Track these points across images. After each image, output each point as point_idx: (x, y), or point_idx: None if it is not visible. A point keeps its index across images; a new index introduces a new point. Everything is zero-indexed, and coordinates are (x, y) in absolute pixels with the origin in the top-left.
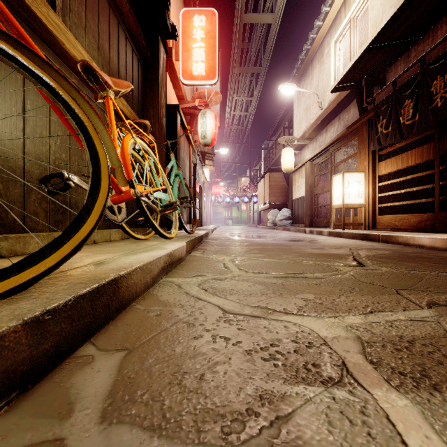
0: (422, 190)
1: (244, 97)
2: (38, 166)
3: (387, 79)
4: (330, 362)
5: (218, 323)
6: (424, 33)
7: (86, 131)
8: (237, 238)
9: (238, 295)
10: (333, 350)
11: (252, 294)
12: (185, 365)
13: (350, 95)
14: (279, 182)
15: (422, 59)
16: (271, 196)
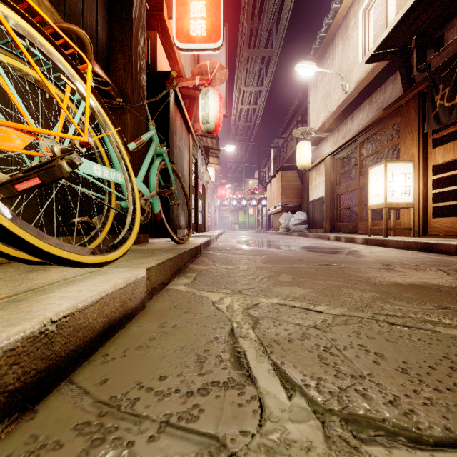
0: None
1: (252, 86)
2: None
3: (445, 39)
4: None
5: None
6: None
7: None
8: (248, 248)
9: None
10: None
11: None
12: None
13: (386, 69)
14: (293, 182)
15: None
16: (283, 198)
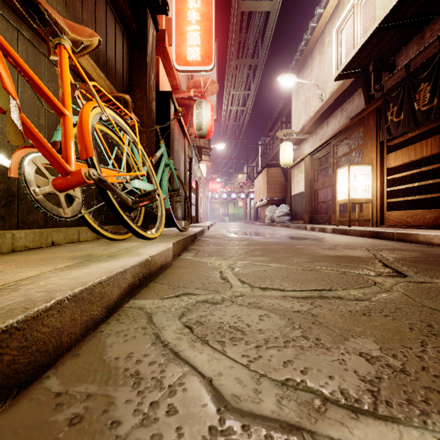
0: (433, 184)
1: (241, 91)
2: None
3: (396, 64)
4: None
5: None
6: None
7: None
8: (235, 236)
9: (245, 344)
10: None
11: (269, 340)
12: None
13: (354, 84)
14: (277, 178)
15: None
16: (269, 192)
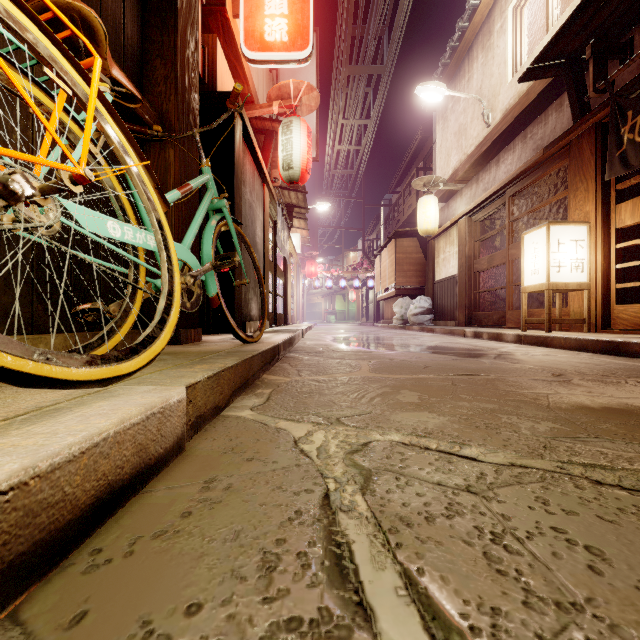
0: None
1: (355, 119)
2: None
3: (635, 45)
4: None
5: None
6: None
7: None
8: (349, 348)
9: None
10: None
11: None
12: None
13: (547, 91)
14: (412, 254)
15: None
16: (399, 276)
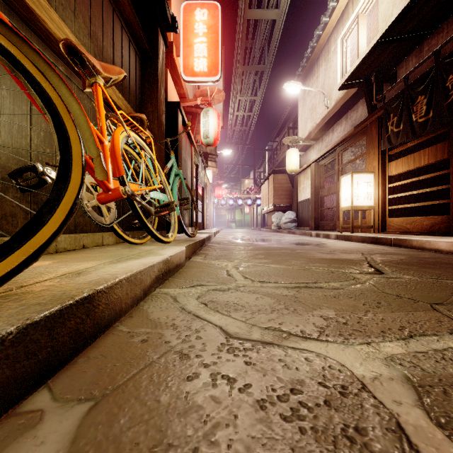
0: (433, 191)
1: (247, 97)
2: (17, 161)
3: (397, 76)
4: (379, 424)
5: (220, 353)
6: (437, 26)
7: (55, 110)
8: (241, 242)
9: (244, 312)
10: (378, 400)
11: (261, 310)
12: (171, 430)
13: (358, 93)
14: (284, 184)
15: (436, 53)
16: (275, 198)
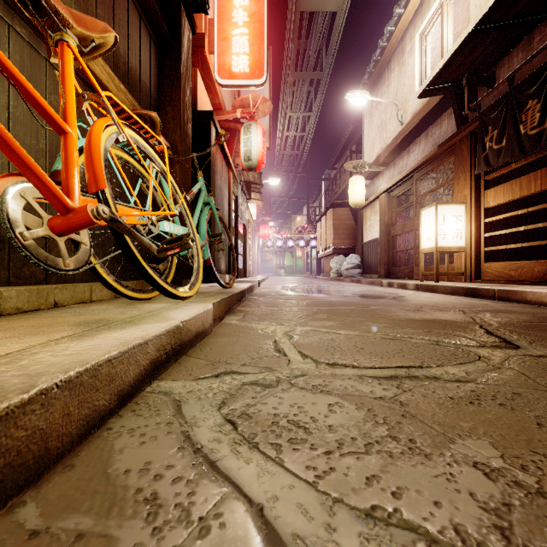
0: (542, 228)
1: (300, 112)
2: None
3: (497, 77)
4: None
5: None
6: None
7: None
8: (293, 293)
9: (310, 449)
10: None
11: (343, 442)
12: None
13: (442, 103)
14: (345, 221)
15: None
16: (335, 239)
